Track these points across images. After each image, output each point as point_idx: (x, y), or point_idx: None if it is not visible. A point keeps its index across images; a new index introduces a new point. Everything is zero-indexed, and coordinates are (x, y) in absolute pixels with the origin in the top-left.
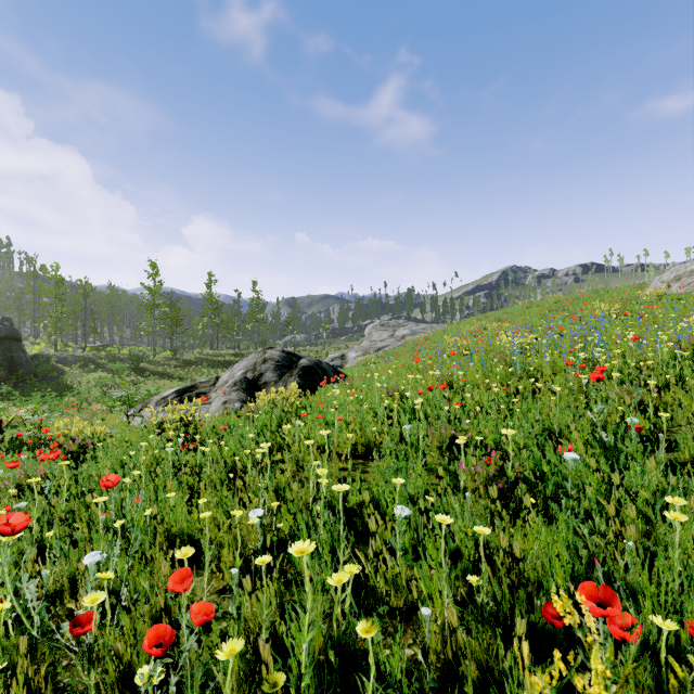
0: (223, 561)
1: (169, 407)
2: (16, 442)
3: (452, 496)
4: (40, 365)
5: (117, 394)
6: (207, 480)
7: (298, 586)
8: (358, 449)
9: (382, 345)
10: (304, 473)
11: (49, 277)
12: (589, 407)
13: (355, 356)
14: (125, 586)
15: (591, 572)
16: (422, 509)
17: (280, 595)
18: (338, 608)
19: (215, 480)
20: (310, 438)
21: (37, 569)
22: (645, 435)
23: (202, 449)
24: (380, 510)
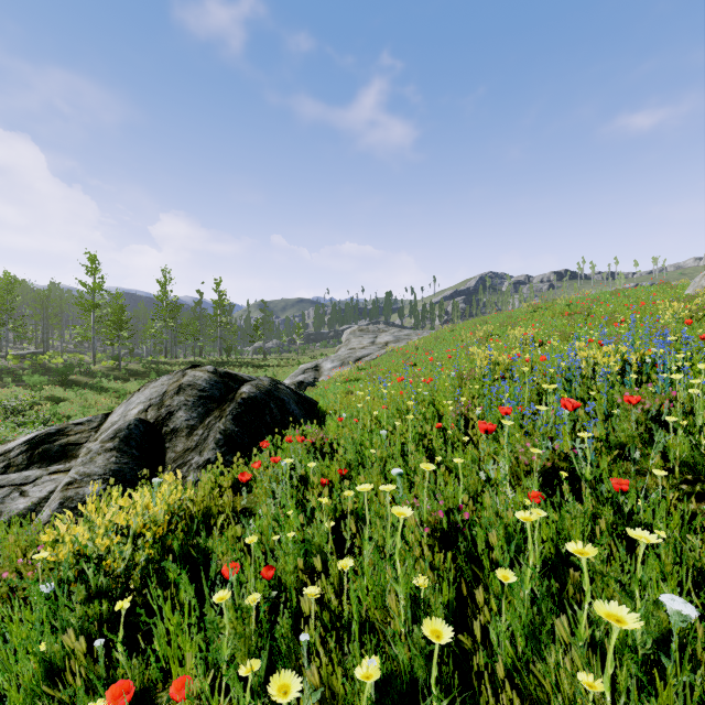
0: None
1: None
2: None
3: None
4: None
5: None
6: None
7: None
8: None
9: (362, 354)
10: None
11: None
12: None
13: (331, 367)
14: None
15: None
16: None
17: None
18: None
19: None
20: None
21: None
22: None
23: None
24: None
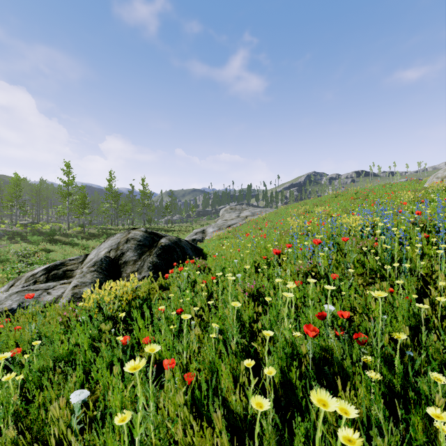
0: None
1: None
2: None
3: None
4: None
5: None
6: None
7: None
8: None
9: (231, 223)
10: None
11: None
12: None
13: (212, 231)
14: None
15: None
16: None
17: None
18: None
19: None
20: None
21: None
22: None
23: None
24: None
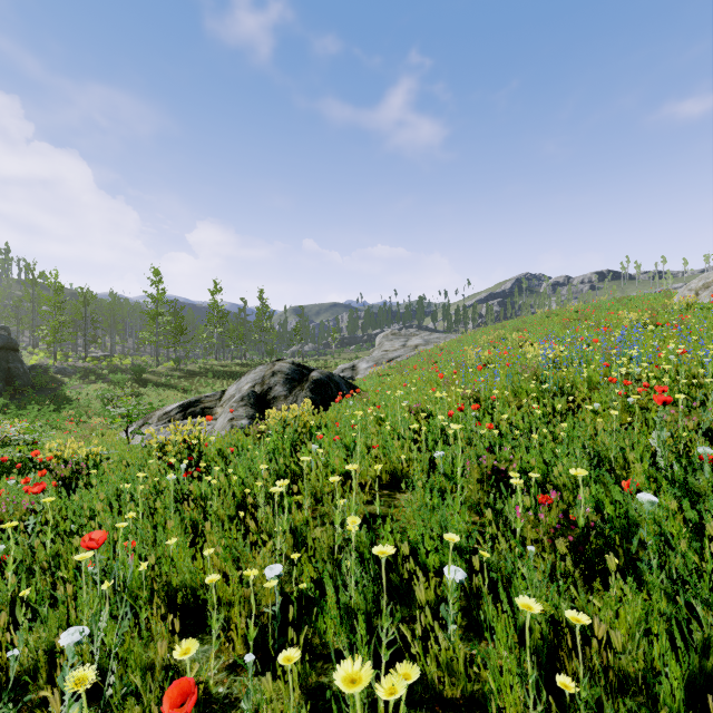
0: (234, 628)
1: (171, 427)
2: (7, 463)
3: (504, 544)
4: (38, 377)
5: (116, 410)
6: (213, 517)
7: (325, 661)
8: (382, 477)
9: (394, 355)
10: (323, 507)
11: (48, 284)
12: (643, 431)
13: (366, 367)
14: (111, 673)
15: (704, 660)
16: (476, 567)
17: (304, 677)
18: (380, 702)
19: (222, 516)
20: (329, 466)
21: (8, 639)
22: (712, 465)
23: (207, 479)
24: (417, 559)
